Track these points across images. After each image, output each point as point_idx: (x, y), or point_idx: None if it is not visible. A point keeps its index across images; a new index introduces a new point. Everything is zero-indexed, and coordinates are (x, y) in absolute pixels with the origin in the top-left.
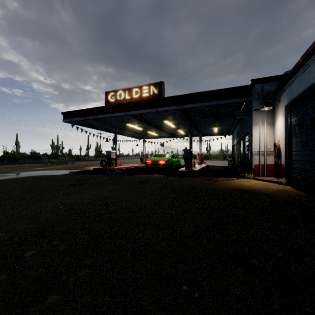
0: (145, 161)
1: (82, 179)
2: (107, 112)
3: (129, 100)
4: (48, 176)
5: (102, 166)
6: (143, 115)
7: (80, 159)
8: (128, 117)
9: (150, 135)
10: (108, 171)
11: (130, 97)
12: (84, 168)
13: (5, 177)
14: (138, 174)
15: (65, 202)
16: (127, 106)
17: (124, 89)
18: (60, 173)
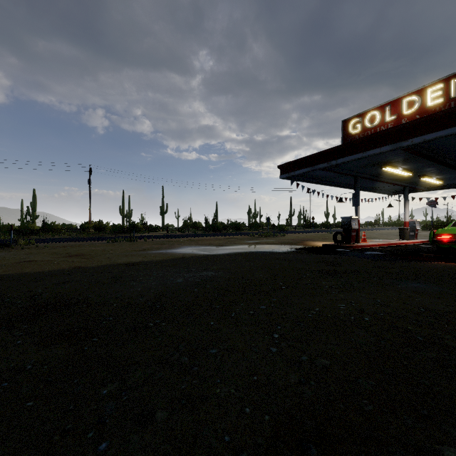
0: (435, 235)
1: (327, 262)
2: (354, 151)
3: (391, 123)
4: (273, 254)
5: (336, 241)
6: (430, 144)
7: (285, 230)
8: (391, 154)
9: (418, 185)
10: (350, 250)
11: (394, 116)
12: (305, 243)
13: (228, 251)
14: (430, 262)
15: (361, 308)
16: (399, 131)
17: (381, 106)
18: (281, 249)
